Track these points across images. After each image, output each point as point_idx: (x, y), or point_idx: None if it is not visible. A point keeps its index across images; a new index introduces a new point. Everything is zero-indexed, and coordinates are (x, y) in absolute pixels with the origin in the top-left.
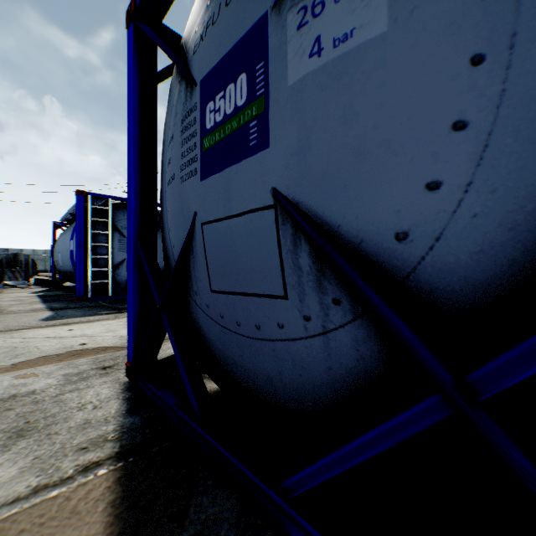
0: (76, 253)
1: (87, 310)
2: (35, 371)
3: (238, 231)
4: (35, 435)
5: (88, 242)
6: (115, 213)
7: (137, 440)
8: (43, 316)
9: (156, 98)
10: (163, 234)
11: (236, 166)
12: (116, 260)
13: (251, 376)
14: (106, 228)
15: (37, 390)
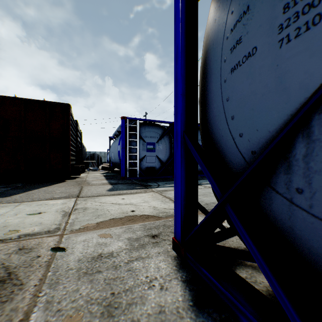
0: (121, 152)
1: (128, 185)
2: (109, 231)
3: None
4: (121, 318)
5: (126, 146)
6: (140, 128)
7: None
8: (107, 188)
9: (196, 12)
10: (210, 127)
11: None
12: (141, 156)
13: None
14: (136, 137)
15: (113, 252)
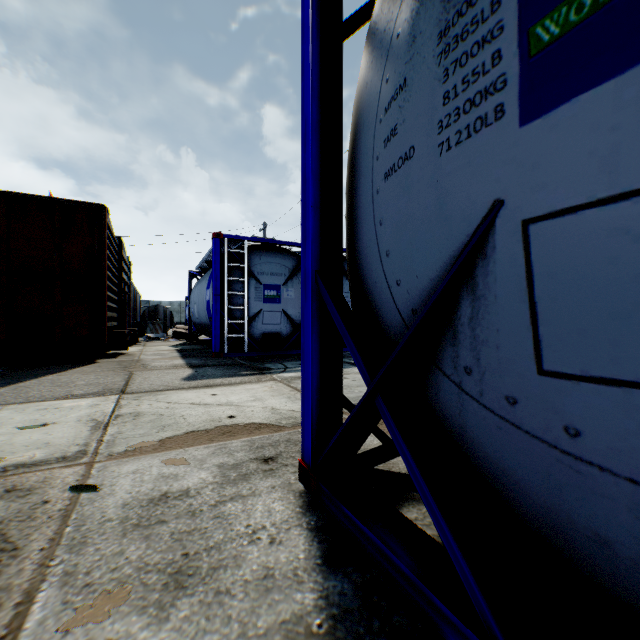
0: (212, 303)
1: (225, 369)
2: (184, 454)
3: None
4: (198, 590)
5: (224, 291)
6: (251, 256)
7: None
8: (183, 375)
9: (340, 61)
10: (360, 266)
11: None
12: (252, 310)
13: None
14: (242, 274)
15: (190, 489)
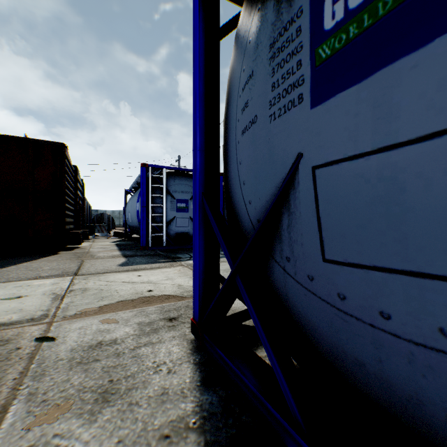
0: (140, 212)
1: (149, 258)
2: (115, 316)
3: (415, 168)
4: (117, 403)
5: (148, 203)
6: (168, 180)
7: (223, 437)
8: (119, 262)
9: (219, 53)
10: (230, 190)
11: (411, 57)
12: (168, 217)
13: (400, 395)
14: (161, 192)
15: (117, 339)
